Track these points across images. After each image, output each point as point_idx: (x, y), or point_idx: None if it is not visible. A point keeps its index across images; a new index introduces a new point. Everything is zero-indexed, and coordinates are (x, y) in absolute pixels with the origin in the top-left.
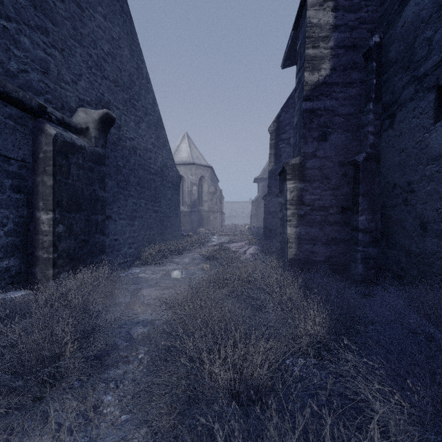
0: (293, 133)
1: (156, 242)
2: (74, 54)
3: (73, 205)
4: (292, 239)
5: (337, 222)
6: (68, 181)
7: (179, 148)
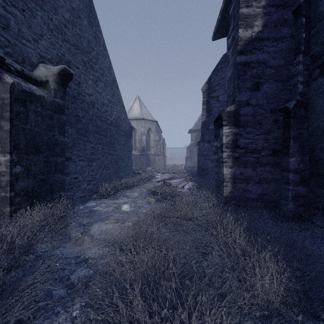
0: (221, 92)
1: (111, 179)
2: (35, 16)
3: (31, 148)
4: (228, 179)
5: (268, 163)
6: (26, 126)
7: (132, 107)
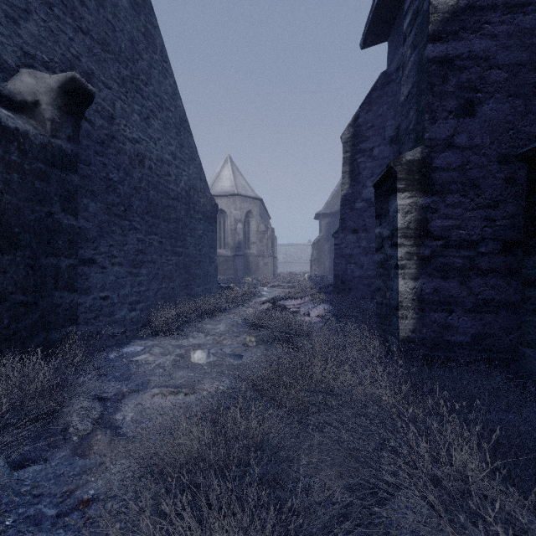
0: (377, 141)
1: (177, 299)
2: None
3: None
4: (407, 302)
5: (494, 270)
6: None
7: (220, 176)
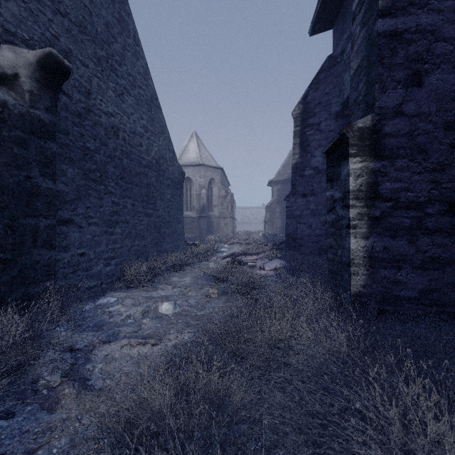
0: (324, 116)
1: (148, 255)
2: None
3: None
4: (359, 260)
5: (441, 230)
6: None
7: (187, 148)
